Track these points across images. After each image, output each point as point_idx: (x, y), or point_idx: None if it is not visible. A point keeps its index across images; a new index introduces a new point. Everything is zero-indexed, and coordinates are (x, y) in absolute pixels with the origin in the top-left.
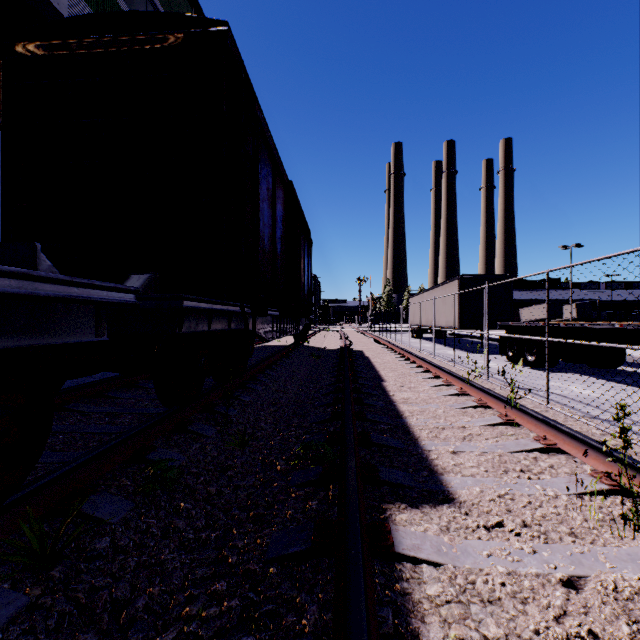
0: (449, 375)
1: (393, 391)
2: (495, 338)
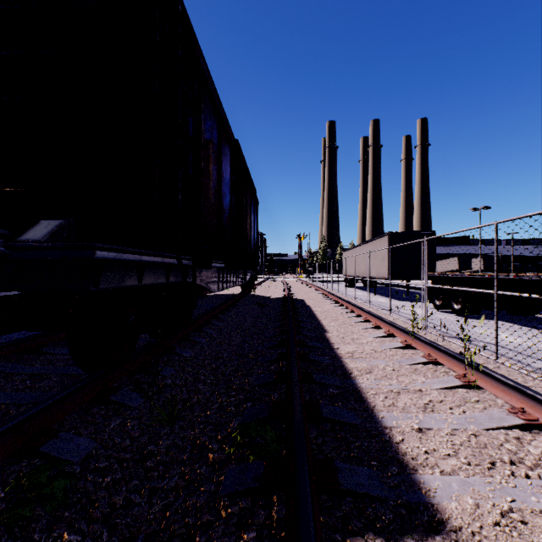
0: (390, 326)
1: (337, 343)
2: (418, 287)
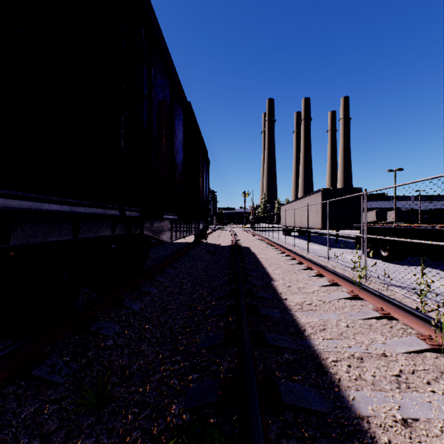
0: (333, 274)
1: (284, 293)
2: (346, 236)
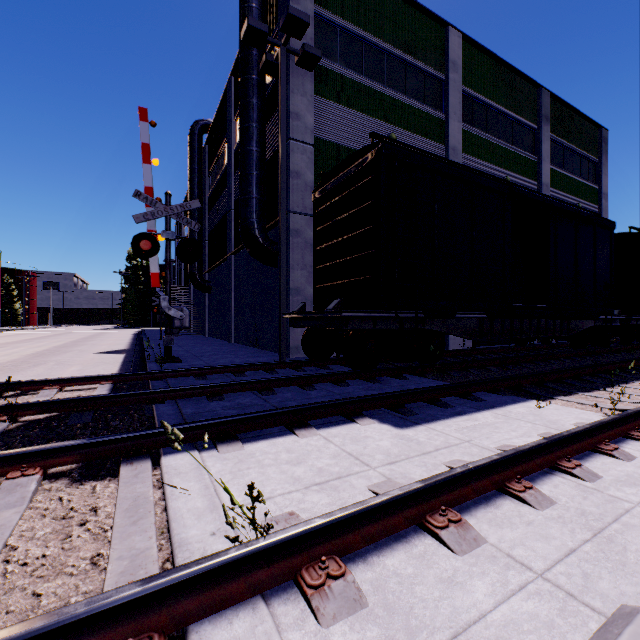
0: None
1: None
2: None
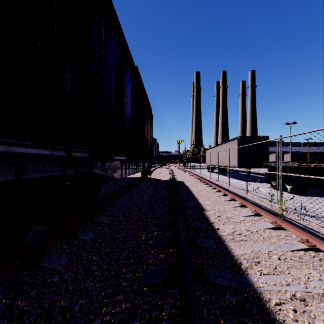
0: (255, 206)
1: (216, 223)
2: (255, 172)
